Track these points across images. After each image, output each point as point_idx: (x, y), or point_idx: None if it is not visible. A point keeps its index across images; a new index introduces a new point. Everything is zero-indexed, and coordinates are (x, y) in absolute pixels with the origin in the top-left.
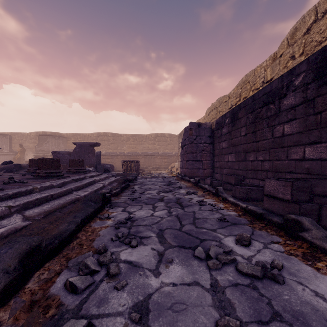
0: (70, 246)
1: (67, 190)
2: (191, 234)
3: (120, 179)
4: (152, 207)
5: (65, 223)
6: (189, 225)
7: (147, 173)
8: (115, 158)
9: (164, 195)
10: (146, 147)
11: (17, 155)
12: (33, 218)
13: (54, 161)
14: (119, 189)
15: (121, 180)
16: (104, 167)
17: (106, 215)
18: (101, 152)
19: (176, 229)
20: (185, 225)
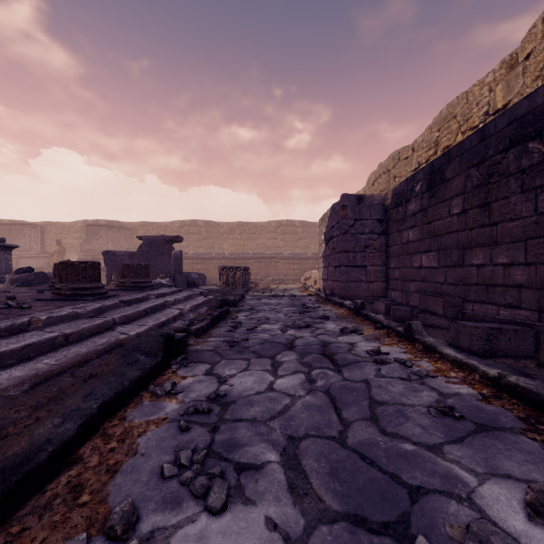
0: (45, 494)
1: (103, 324)
2: (376, 460)
3: (214, 299)
4: (270, 364)
5: (57, 415)
6: (363, 423)
7: (263, 289)
8: (209, 262)
9: (295, 336)
10: (261, 245)
11: (53, 258)
12: (4, 393)
13: (89, 267)
14: (207, 320)
15: (215, 301)
16: (188, 279)
17: (166, 387)
18: (186, 253)
19: (331, 439)
20: (352, 422)
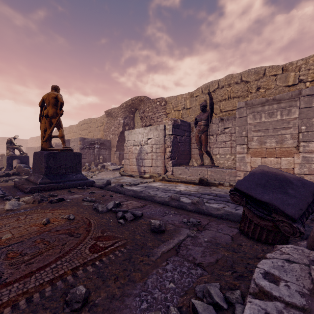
0: None
1: None
2: None
3: None
4: None
5: None
6: None
7: None
8: None
9: None
10: None
11: None
12: None
13: None
14: None
15: None
16: None
17: None
18: None
19: None
20: None
